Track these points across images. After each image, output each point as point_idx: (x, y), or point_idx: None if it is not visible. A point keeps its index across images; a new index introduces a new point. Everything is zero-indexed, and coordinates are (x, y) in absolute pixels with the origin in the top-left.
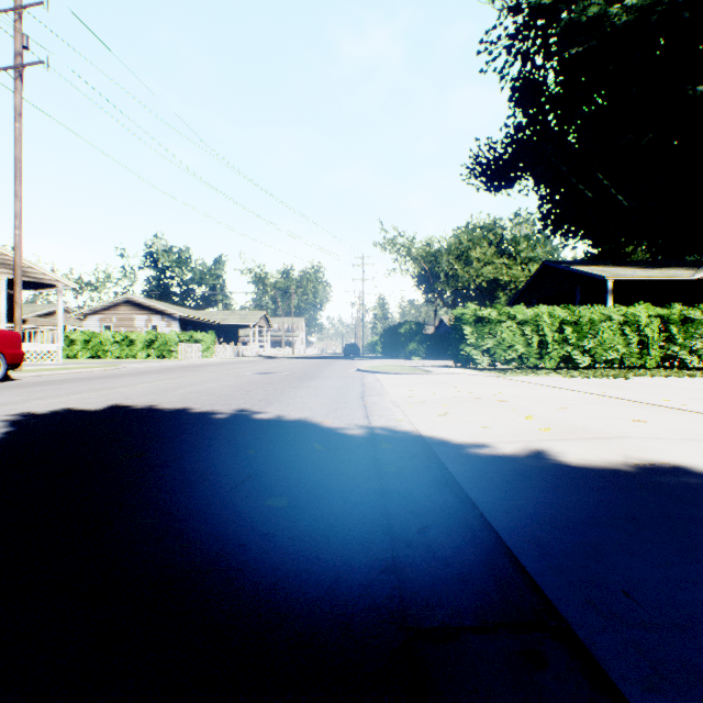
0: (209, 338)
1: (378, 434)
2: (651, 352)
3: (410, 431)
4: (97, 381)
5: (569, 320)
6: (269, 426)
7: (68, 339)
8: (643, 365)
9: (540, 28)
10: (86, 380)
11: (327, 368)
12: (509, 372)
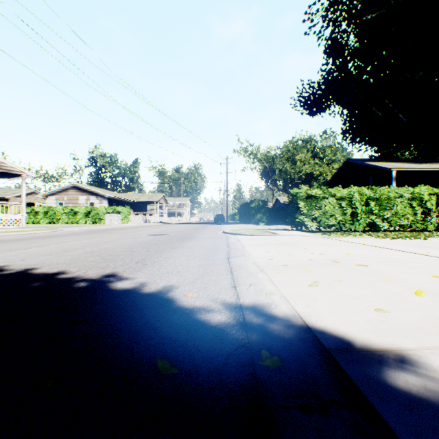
0: (126, 211)
1: (251, 323)
2: (431, 219)
3: (289, 315)
4: (25, 241)
5: (373, 197)
6: (122, 304)
7: (34, 211)
8: (425, 228)
9: (345, 3)
10: (18, 240)
11: (202, 231)
12: (331, 234)
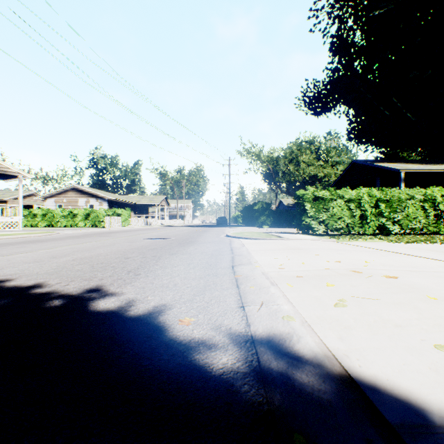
0: (126, 213)
1: (269, 370)
2: None
3: (319, 354)
4: (14, 246)
5: (383, 198)
6: (97, 335)
7: (32, 214)
8: (437, 232)
9: None
10: (7, 245)
11: (204, 234)
12: (340, 238)
